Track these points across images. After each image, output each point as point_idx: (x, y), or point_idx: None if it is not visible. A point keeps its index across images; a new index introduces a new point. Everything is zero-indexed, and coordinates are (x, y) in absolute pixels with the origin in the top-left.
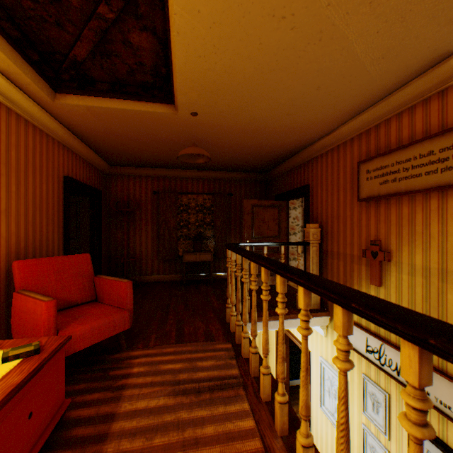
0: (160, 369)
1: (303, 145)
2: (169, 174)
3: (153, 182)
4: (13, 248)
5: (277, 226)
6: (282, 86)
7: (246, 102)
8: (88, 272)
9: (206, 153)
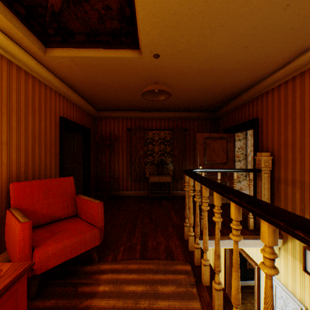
0: (123, 290)
1: (253, 82)
2: (139, 115)
3: (127, 122)
4: (13, 172)
5: (225, 155)
6: (246, 9)
7: (205, 37)
8: (70, 192)
9: (166, 89)
